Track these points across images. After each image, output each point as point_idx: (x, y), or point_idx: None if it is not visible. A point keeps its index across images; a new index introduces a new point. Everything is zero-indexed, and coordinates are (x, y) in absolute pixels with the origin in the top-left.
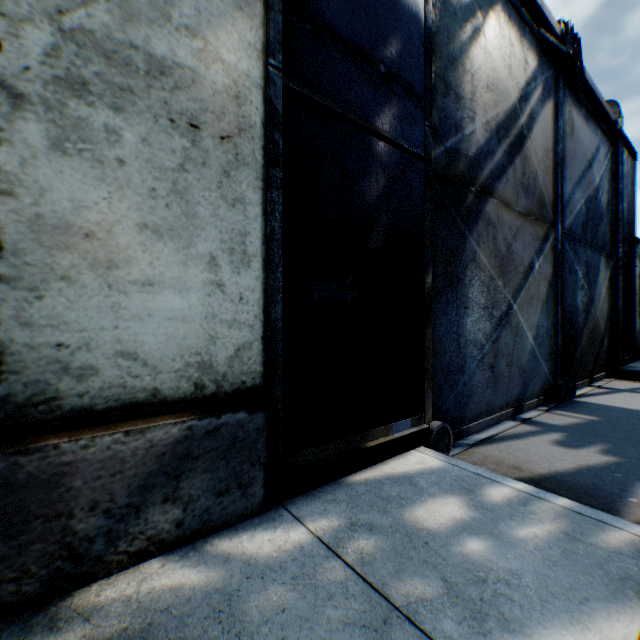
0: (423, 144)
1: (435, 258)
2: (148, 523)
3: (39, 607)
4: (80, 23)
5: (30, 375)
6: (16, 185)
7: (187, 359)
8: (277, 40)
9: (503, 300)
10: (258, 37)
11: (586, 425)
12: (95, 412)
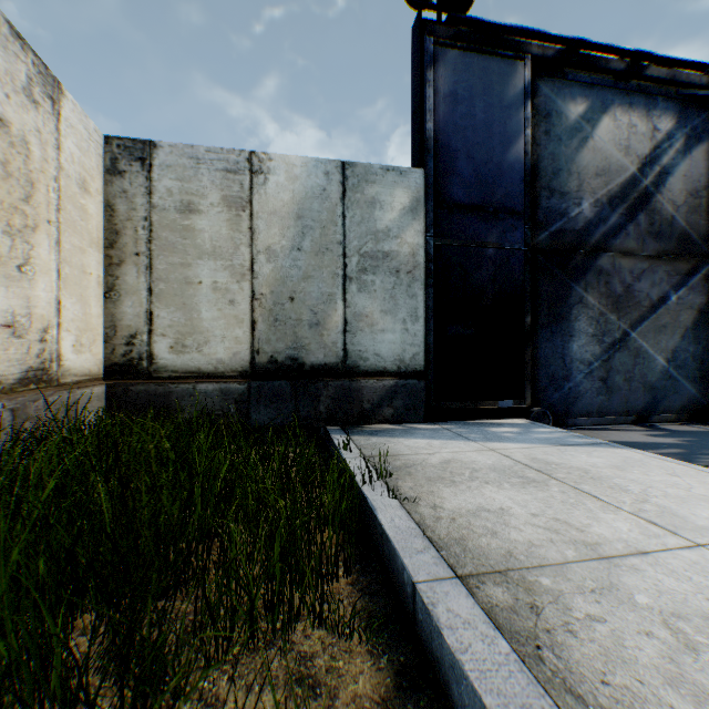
0: (524, 239)
1: (540, 305)
2: (383, 412)
3: (356, 426)
4: (364, 250)
5: (353, 359)
6: (350, 304)
7: (395, 358)
8: (430, 224)
9: (616, 329)
10: (422, 226)
11: (704, 432)
12: (368, 372)
